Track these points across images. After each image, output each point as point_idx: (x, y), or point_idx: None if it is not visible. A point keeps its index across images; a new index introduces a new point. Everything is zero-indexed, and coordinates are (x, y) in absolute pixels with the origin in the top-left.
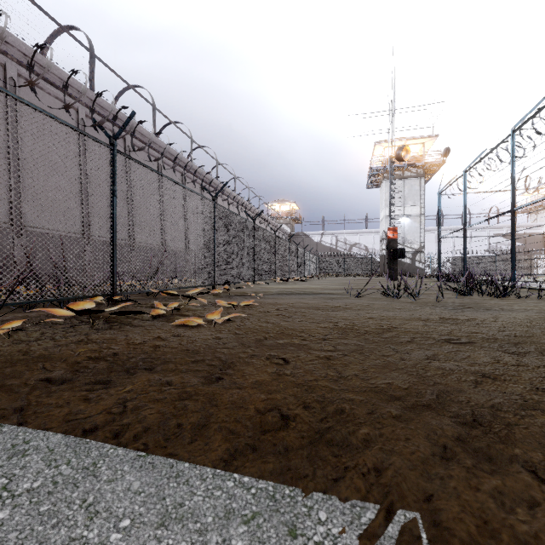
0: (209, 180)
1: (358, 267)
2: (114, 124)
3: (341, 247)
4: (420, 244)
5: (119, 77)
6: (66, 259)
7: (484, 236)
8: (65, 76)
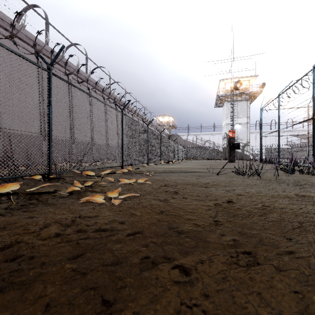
0: (120, 102)
1: (209, 154)
2: (61, 66)
3: (199, 142)
4: (247, 141)
5: (64, 37)
6: (30, 149)
7: (289, 135)
8: (29, 34)
